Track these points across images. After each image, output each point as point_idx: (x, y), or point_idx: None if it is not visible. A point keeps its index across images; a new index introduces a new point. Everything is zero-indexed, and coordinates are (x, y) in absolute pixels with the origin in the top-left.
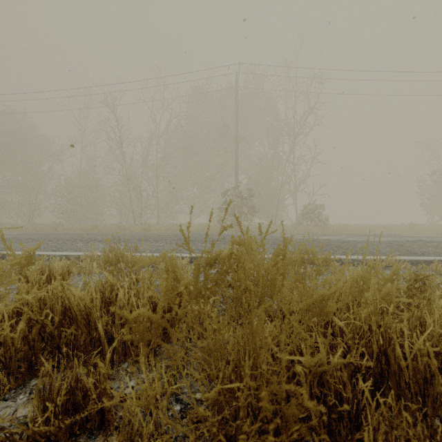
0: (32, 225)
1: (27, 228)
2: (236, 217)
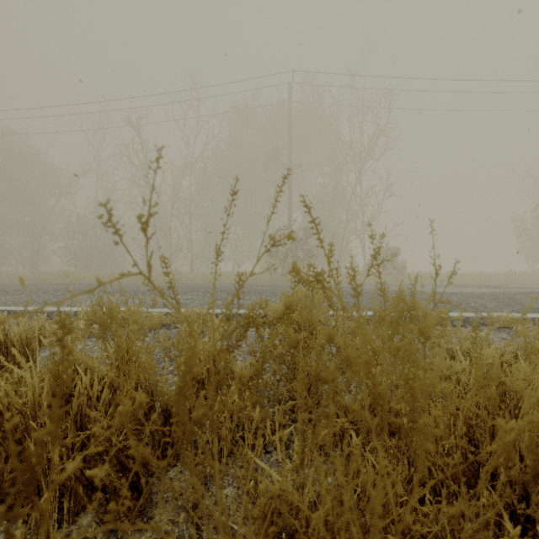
0: (34, 273)
1: (28, 278)
2: (305, 206)
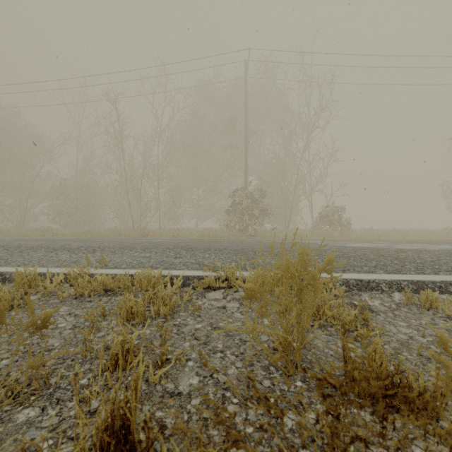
0: (18, 229)
1: (13, 233)
2: None
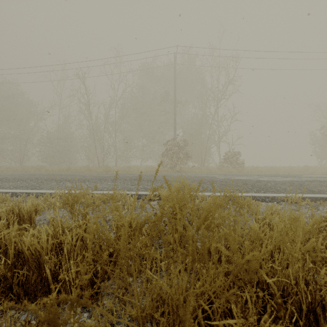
0: (22, 167)
1: (18, 170)
2: (165, 180)
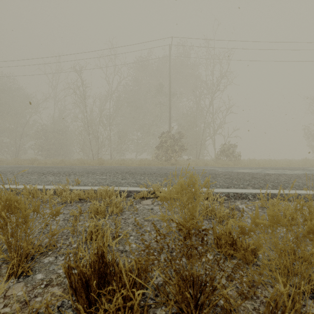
0: (15, 160)
1: (11, 162)
2: None
